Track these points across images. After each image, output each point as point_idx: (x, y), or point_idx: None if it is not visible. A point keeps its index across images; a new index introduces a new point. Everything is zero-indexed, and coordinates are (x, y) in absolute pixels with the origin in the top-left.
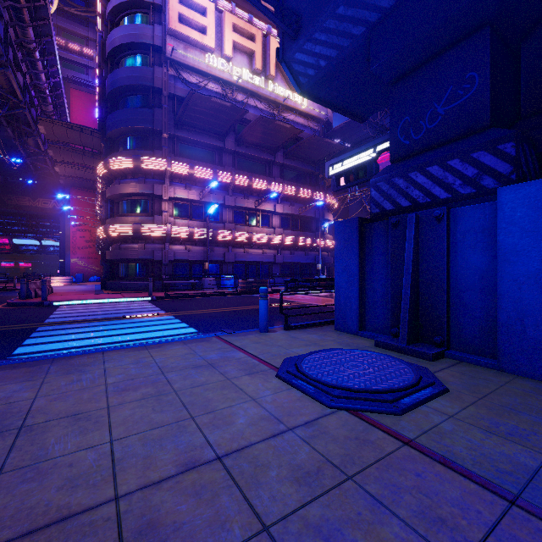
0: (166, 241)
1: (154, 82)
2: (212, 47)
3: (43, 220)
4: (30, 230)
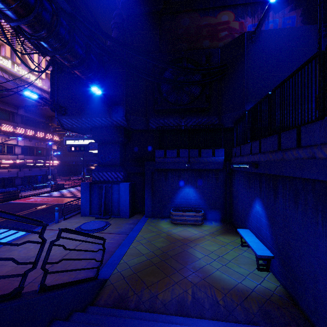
0: None
1: None
2: None
3: None
4: None
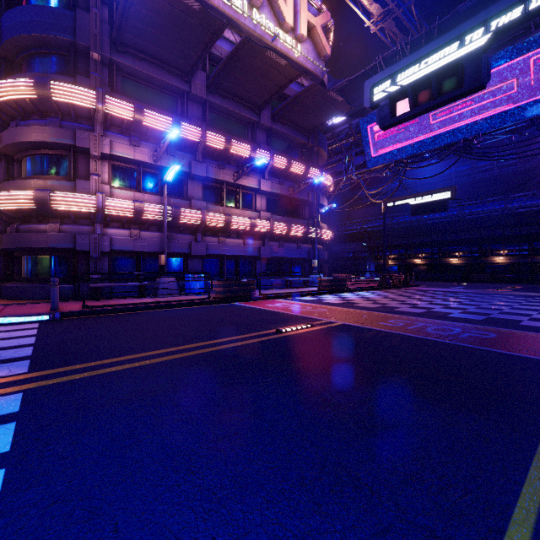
0: (96, 221)
1: None
2: None
3: None
4: None
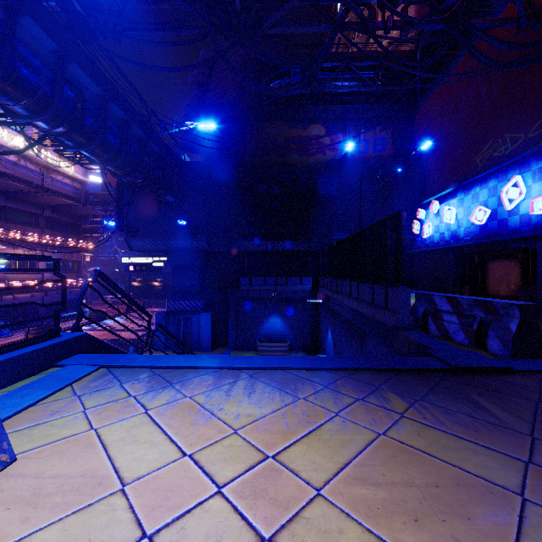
0: None
1: None
2: None
3: None
4: None
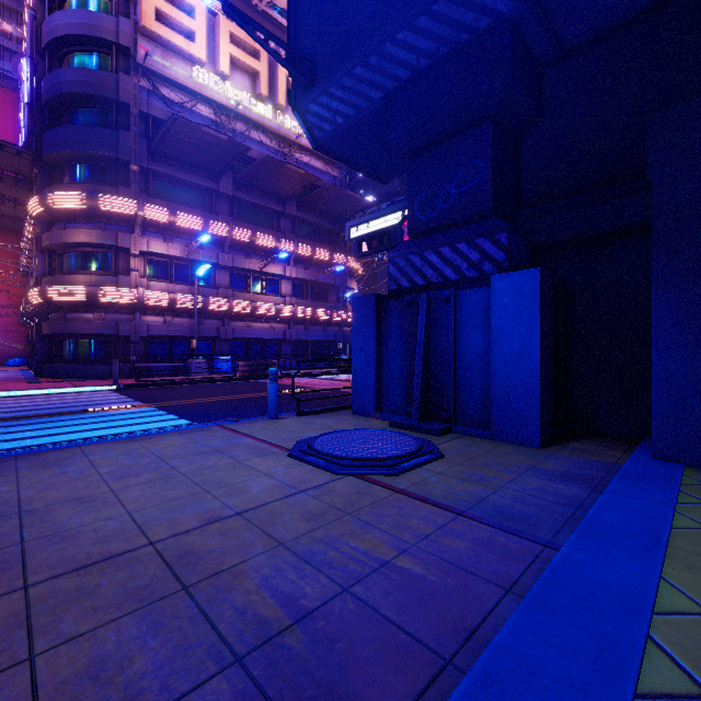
0: (136, 311)
1: (119, 94)
2: (203, 58)
3: None
4: None
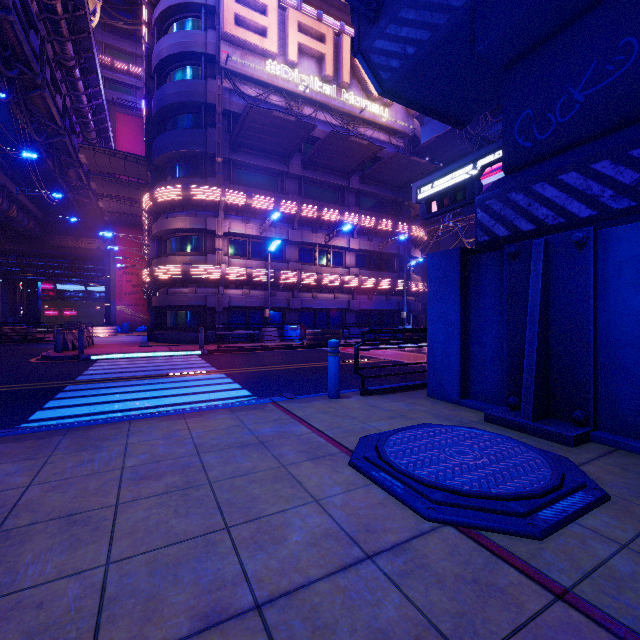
0: (220, 285)
1: (206, 97)
2: (274, 51)
3: (87, 263)
4: (73, 274)
